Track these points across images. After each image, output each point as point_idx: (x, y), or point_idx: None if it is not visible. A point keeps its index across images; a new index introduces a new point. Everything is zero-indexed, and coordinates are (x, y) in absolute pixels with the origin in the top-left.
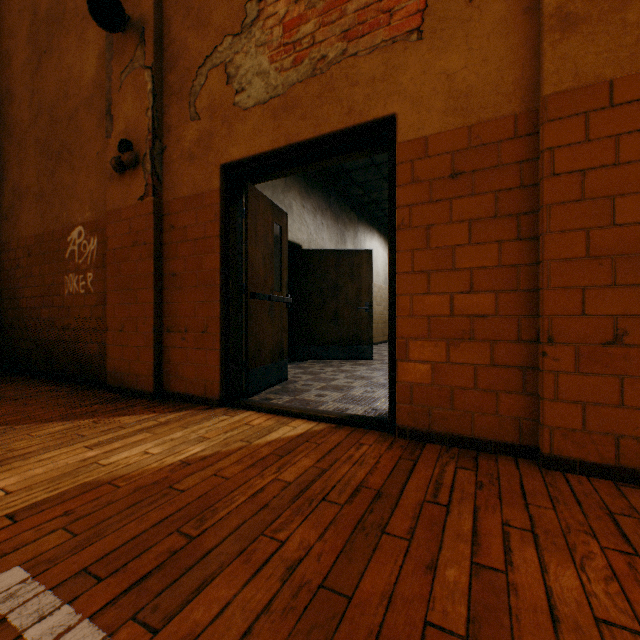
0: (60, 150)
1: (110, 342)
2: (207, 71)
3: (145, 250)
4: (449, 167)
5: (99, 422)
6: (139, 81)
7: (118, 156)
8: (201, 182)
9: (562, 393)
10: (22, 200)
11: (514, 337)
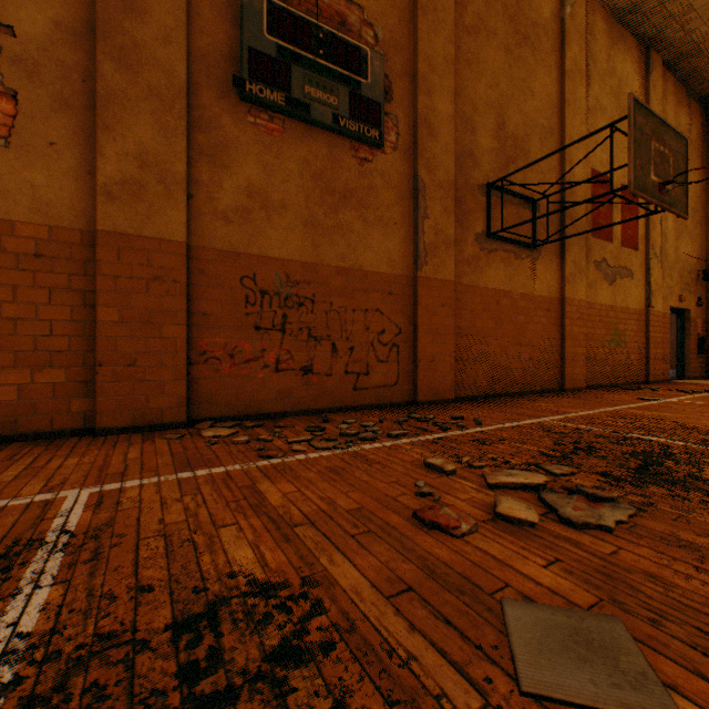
0: None
1: None
2: None
3: None
4: (35, 249)
5: None
6: None
7: None
8: None
9: (108, 393)
10: None
11: (83, 364)
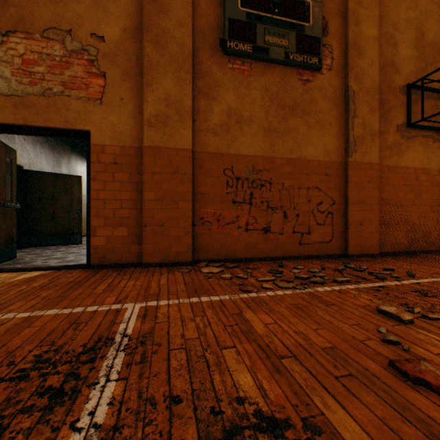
0: None
1: None
2: None
3: None
4: (113, 160)
5: None
6: None
7: None
8: None
9: (149, 242)
10: None
11: (136, 225)
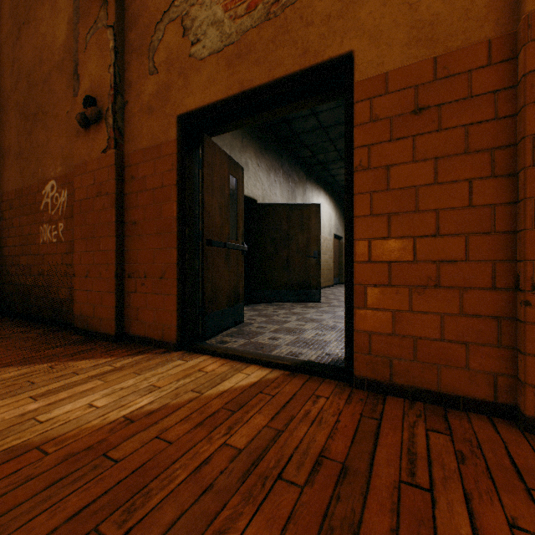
0: (36, 111)
1: (77, 287)
2: (164, 26)
3: (107, 200)
4: (412, 102)
5: (55, 367)
6: (102, 40)
7: (83, 112)
8: (159, 133)
9: None
10: (5, 159)
11: (487, 284)
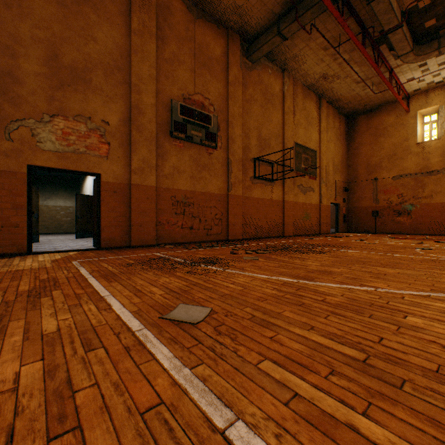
0: None
1: None
2: (19, 125)
3: None
4: (114, 190)
5: None
6: None
7: None
8: (15, 167)
9: (134, 235)
10: None
11: (127, 226)
